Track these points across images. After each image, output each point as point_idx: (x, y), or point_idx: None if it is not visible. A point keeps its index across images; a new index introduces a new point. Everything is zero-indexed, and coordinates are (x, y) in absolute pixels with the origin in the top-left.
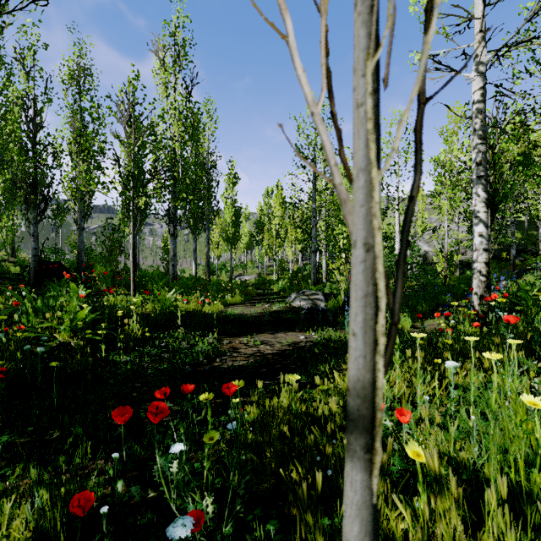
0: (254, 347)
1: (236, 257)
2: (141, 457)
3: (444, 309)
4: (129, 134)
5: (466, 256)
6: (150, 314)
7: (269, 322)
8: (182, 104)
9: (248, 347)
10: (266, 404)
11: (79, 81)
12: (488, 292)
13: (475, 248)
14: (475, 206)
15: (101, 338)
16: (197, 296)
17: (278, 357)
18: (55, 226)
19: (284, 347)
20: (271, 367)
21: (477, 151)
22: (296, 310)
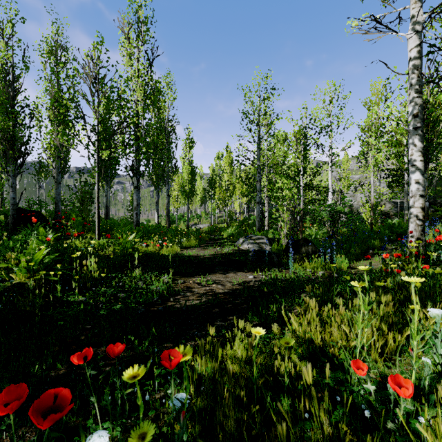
0: (206, 286)
1: (192, 209)
2: (70, 425)
3: (374, 252)
4: (94, 93)
5: (385, 208)
6: (110, 256)
7: (220, 263)
8: (144, 72)
9: (200, 287)
10: (219, 355)
11: (56, 55)
12: (424, 235)
13: (412, 194)
14: (412, 155)
15: (57, 279)
16: (156, 240)
17: (229, 297)
18: (38, 182)
19: (234, 286)
20: (223, 306)
21: (413, 104)
22: (244, 252)
